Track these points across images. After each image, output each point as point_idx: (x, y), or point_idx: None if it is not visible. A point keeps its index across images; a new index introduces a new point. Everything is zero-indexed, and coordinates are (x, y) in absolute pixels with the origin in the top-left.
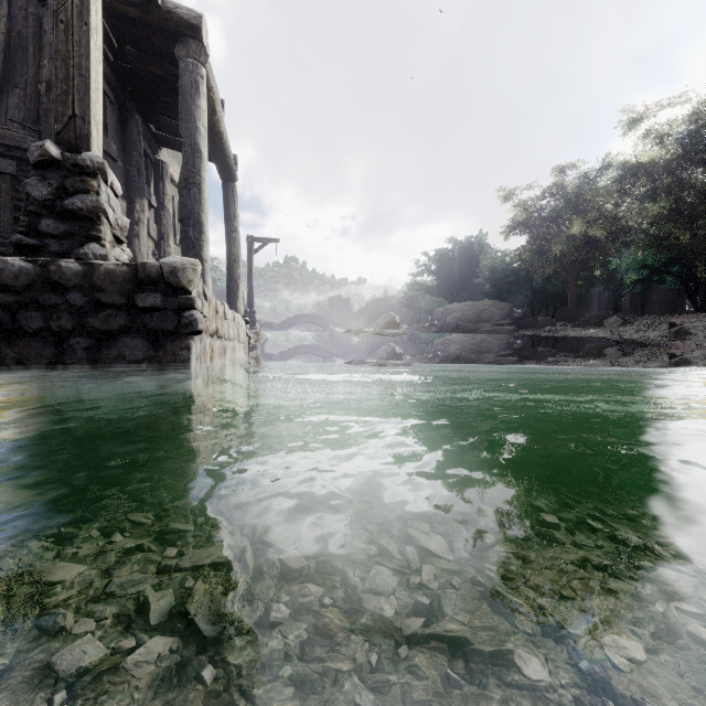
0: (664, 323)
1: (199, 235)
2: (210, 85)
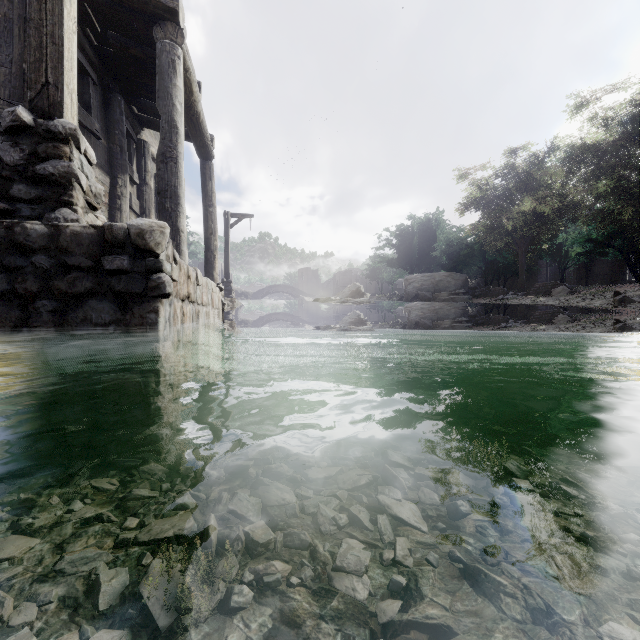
0: (608, 292)
1: (175, 207)
2: (186, 66)
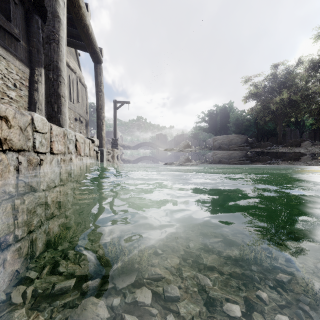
0: None
1: (56, 77)
2: None
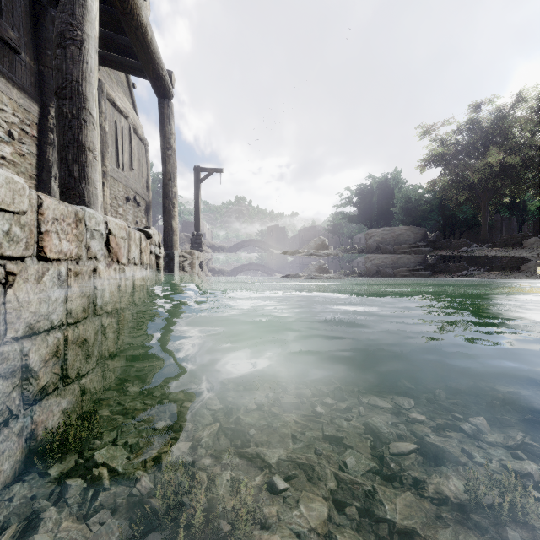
0: None
1: (78, 112)
2: None
